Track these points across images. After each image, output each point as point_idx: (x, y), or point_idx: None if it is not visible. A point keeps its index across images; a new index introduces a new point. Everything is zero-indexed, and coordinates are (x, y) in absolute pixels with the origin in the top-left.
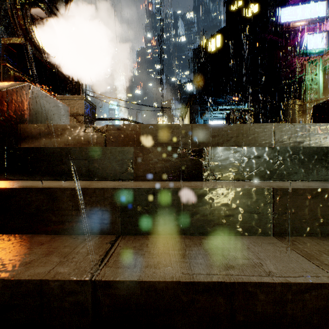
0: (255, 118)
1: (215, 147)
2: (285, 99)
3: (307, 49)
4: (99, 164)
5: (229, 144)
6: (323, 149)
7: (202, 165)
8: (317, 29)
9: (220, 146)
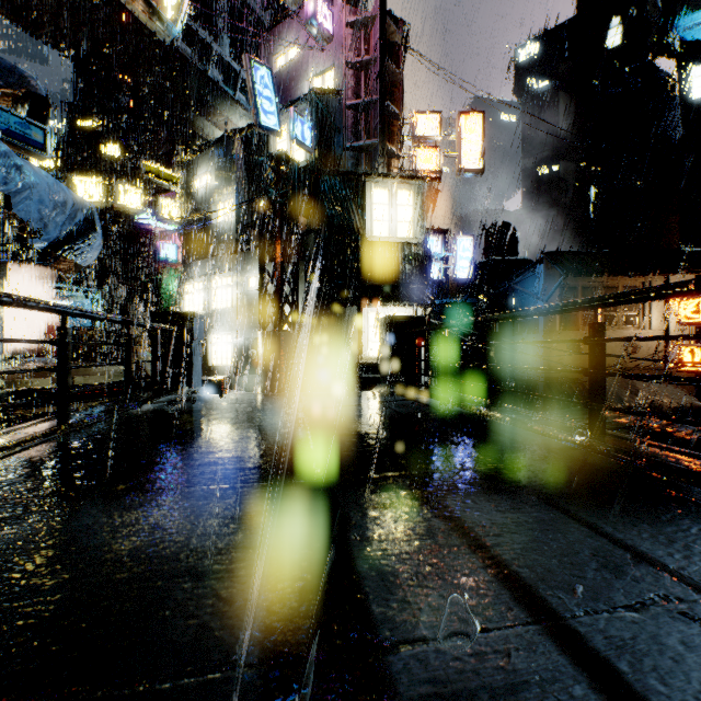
0: (109, 307)
1: (78, 377)
2: (147, 288)
3: (161, 256)
4: (40, 384)
5: (81, 374)
6: (108, 376)
7: (74, 382)
8: (172, 234)
9: (78, 375)
